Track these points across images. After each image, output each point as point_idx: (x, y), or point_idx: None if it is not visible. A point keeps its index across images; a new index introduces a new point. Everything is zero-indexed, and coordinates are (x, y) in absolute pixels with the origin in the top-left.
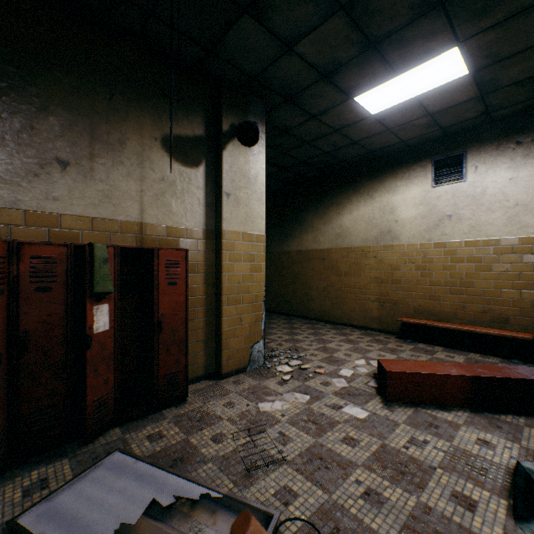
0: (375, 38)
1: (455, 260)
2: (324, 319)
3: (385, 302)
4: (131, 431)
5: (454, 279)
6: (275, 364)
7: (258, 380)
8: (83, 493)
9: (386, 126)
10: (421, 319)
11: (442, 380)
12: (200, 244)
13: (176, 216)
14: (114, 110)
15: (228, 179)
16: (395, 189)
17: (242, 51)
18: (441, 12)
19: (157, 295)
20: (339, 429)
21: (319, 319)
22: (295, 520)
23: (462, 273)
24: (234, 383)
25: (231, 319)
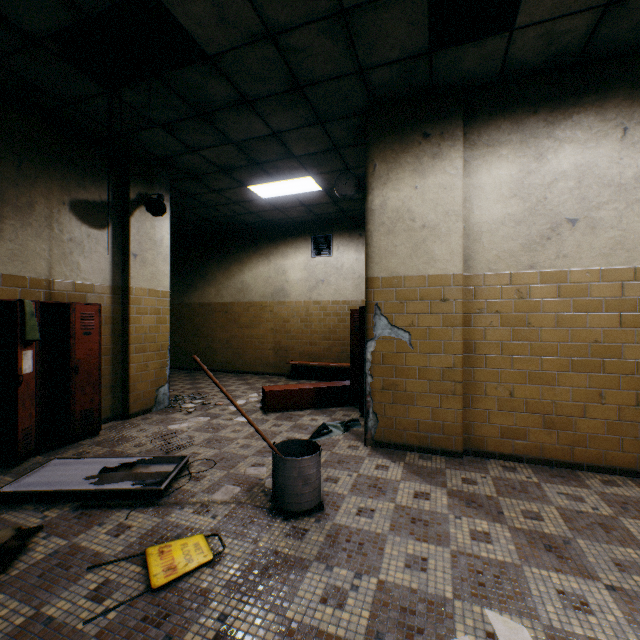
0: (258, 161)
1: (326, 315)
2: (228, 369)
3: (279, 349)
4: (55, 455)
5: (326, 328)
6: (180, 404)
7: (165, 415)
8: (44, 475)
9: (276, 207)
10: (304, 361)
11: (300, 392)
12: (108, 298)
13: (84, 273)
14: (24, 176)
15: (135, 242)
16: (287, 255)
17: (153, 143)
18: (296, 160)
19: (74, 343)
20: (230, 428)
21: (223, 370)
22: (200, 460)
23: (331, 324)
24: (143, 419)
25: (139, 366)
